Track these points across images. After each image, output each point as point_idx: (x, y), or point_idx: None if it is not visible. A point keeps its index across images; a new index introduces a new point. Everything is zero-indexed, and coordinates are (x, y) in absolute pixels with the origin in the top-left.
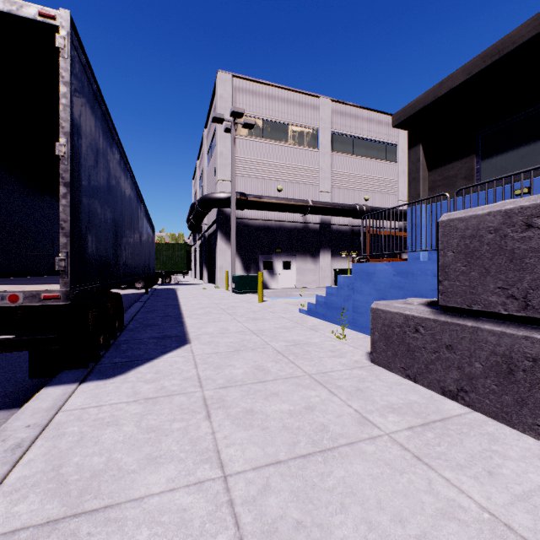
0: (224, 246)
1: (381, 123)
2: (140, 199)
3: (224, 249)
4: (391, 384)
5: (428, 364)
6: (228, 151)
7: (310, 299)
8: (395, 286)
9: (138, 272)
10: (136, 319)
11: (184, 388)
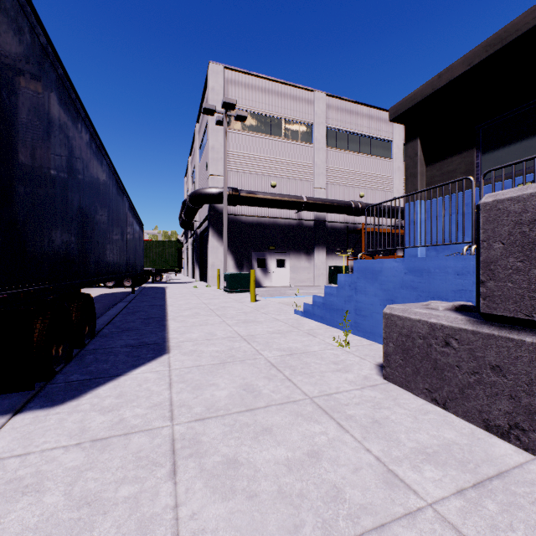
0: (216, 243)
1: (376, 119)
2: (122, 191)
3: (215, 246)
4: (415, 412)
5: (464, 388)
6: (220, 145)
7: (305, 299)
8: (406, 286)
9: (119, 269)
10: (114, 322)
11: (148, 421)
